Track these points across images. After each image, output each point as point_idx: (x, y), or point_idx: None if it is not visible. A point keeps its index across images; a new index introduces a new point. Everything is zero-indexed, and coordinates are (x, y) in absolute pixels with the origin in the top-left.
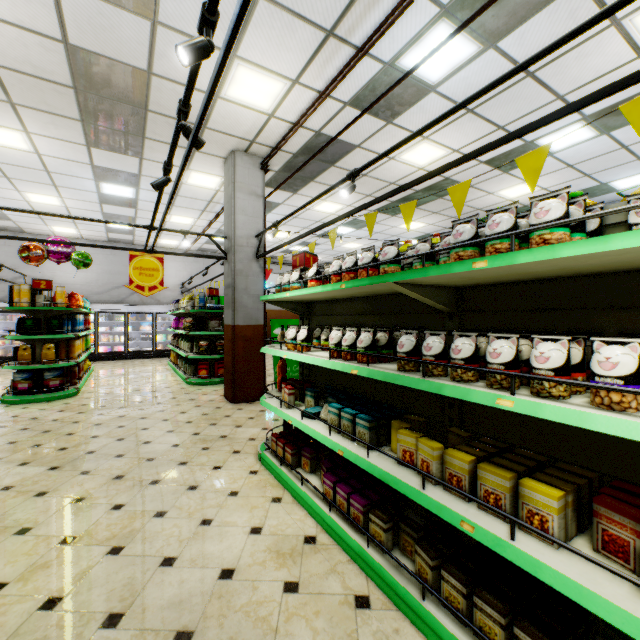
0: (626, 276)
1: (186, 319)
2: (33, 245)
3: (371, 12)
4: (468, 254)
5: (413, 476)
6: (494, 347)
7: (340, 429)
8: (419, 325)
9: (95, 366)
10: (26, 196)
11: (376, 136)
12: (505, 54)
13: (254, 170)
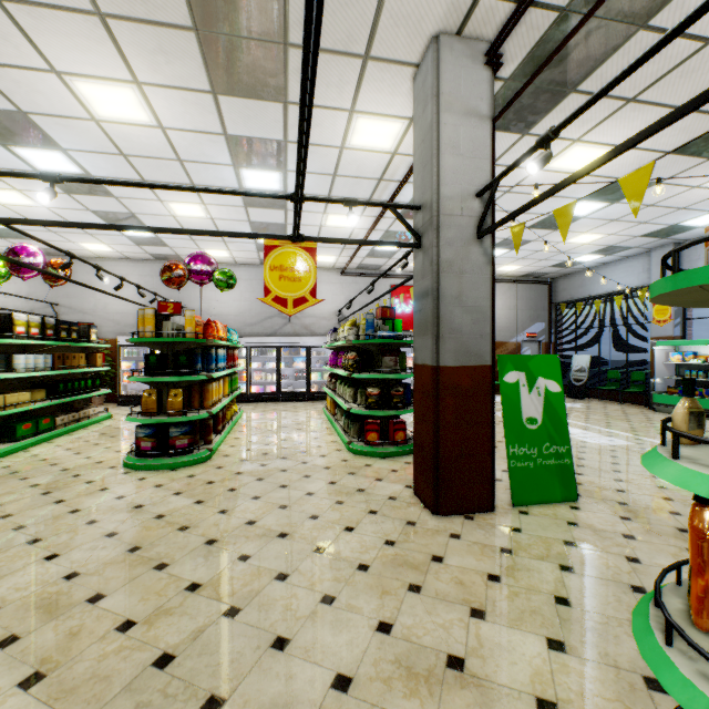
0: None
1: (347, 354)
2: (174, 264)
3: None
4: None
5: None
6: None
7: None
8: None
9: (245, 410)
10: (170, 208)
11: None
12: None
13: (473, 68)
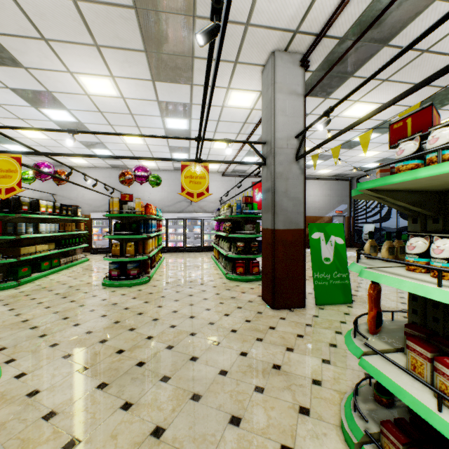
0: None
1: (225, 223)
2: (126, 172)
3: None
4: None
5: None
6: None
7: None
8: None
9: (165, 256)
10: (123, 139)
11: None
12: None
13: (294, 68)
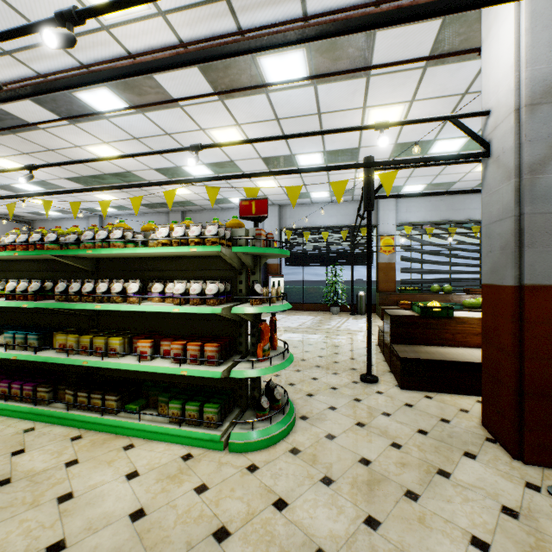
0: (154, 259)
1: None
2: None
3: (48, 59)
4: (90, 245)
5: (64, 355)
6: (99, 286)
7: (15, 344)
8: (77, 278)
9: None
10: None
11: (61, 128)
12: (151, 120)
13: None
